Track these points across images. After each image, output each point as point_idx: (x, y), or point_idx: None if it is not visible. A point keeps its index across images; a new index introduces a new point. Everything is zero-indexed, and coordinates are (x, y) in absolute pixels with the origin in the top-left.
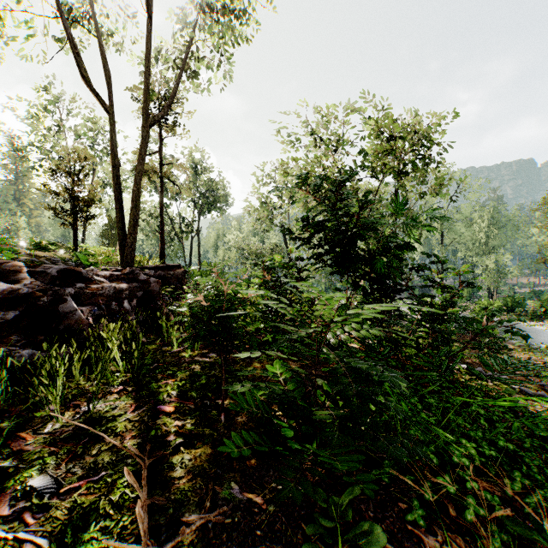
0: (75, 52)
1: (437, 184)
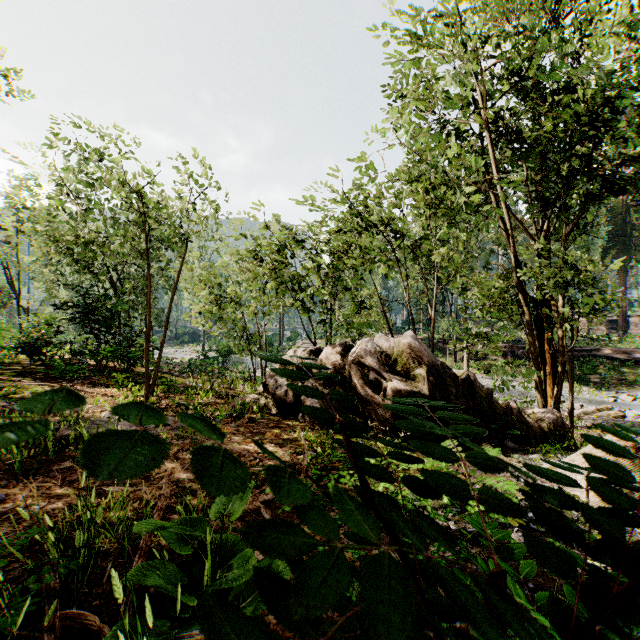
0: None
1: (179, 256)
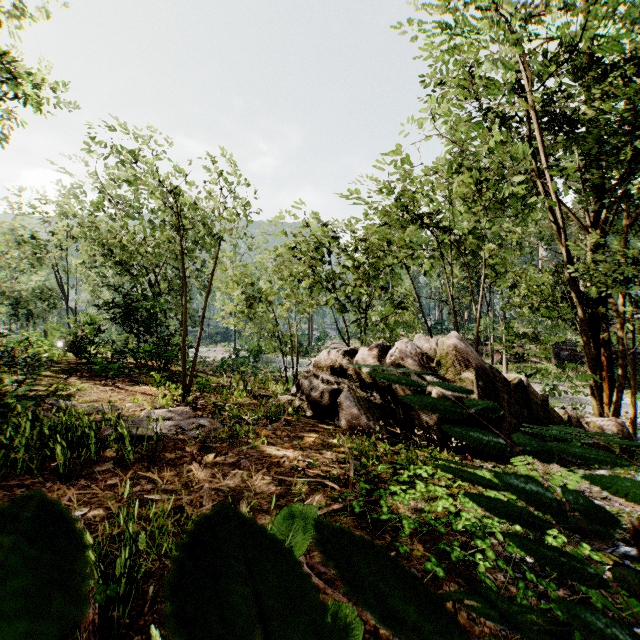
0: None
1: (212, 257)
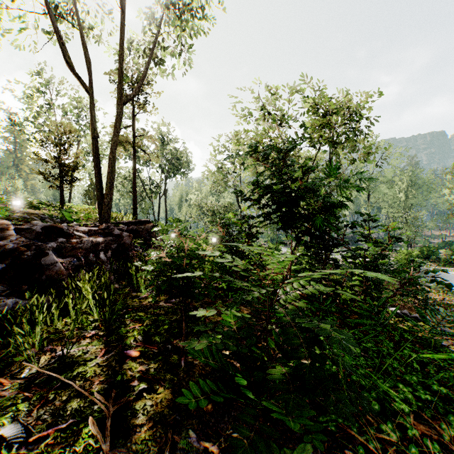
0: (61, 42)
1: (366, 152)
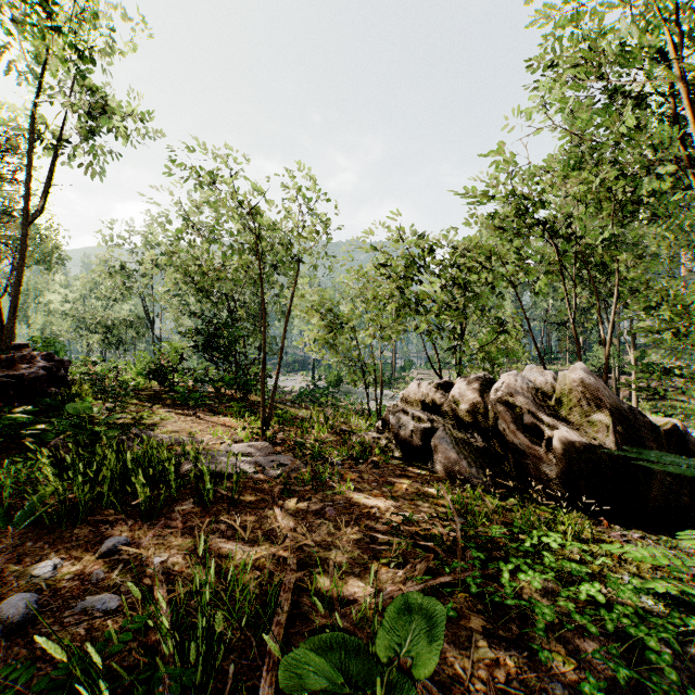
0: None
1: (290, 282)
